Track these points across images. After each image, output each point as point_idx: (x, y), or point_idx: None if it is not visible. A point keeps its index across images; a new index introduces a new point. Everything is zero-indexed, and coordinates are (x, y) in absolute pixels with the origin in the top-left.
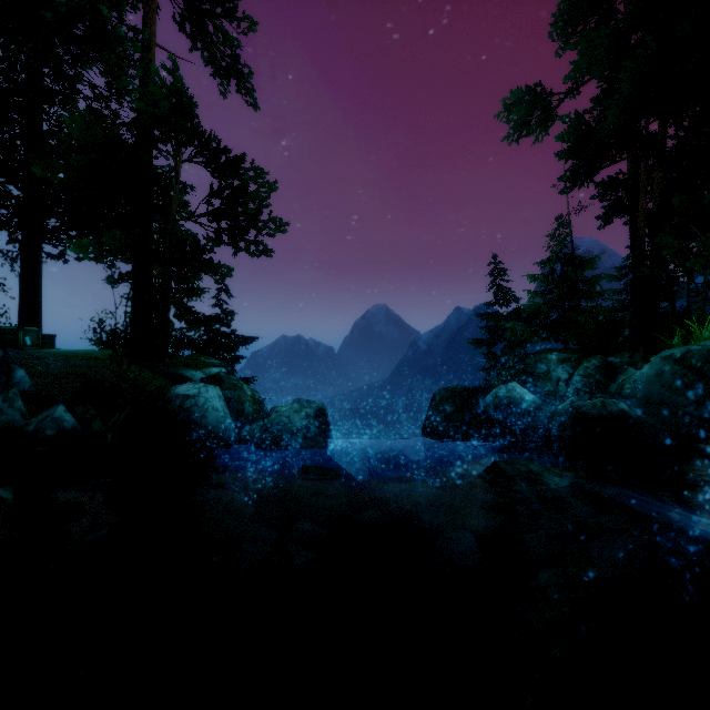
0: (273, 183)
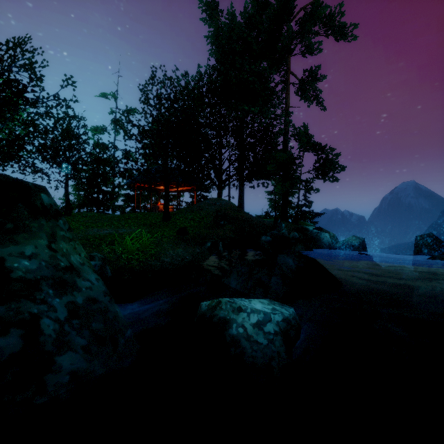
0: (339, 153)
